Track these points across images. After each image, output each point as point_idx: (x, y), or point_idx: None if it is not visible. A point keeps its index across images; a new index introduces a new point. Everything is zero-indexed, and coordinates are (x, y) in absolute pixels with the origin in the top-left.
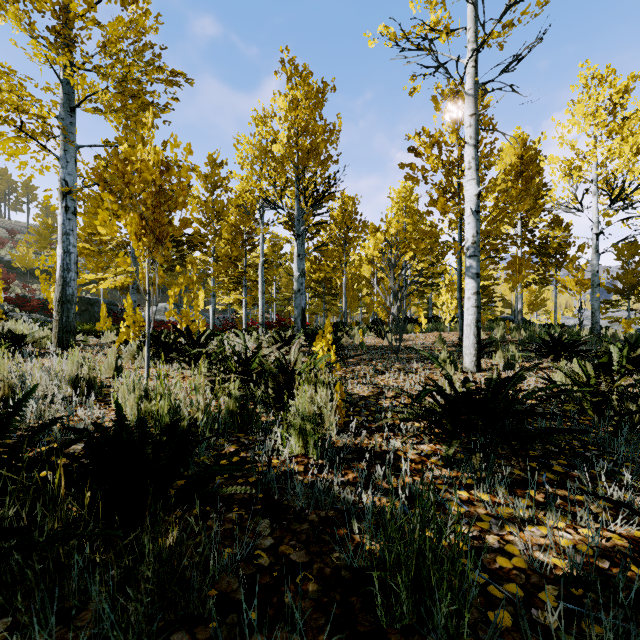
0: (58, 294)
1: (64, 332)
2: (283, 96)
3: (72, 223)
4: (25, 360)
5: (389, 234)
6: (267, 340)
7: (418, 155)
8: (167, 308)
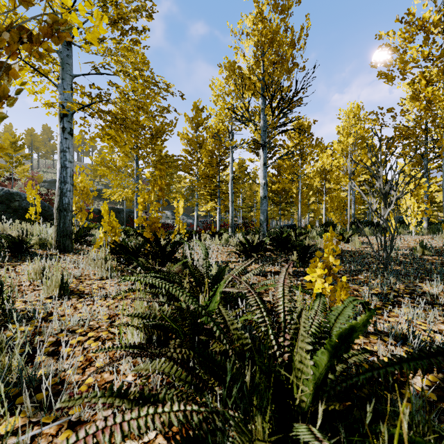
0: (57, 203)
1: (61, 236)
2: (250, 13)
3: (68, 142)
4: (7, 265)
5: (347, 144)
6: (235, 242)
7: (395, 49)
8: (167, 214)
